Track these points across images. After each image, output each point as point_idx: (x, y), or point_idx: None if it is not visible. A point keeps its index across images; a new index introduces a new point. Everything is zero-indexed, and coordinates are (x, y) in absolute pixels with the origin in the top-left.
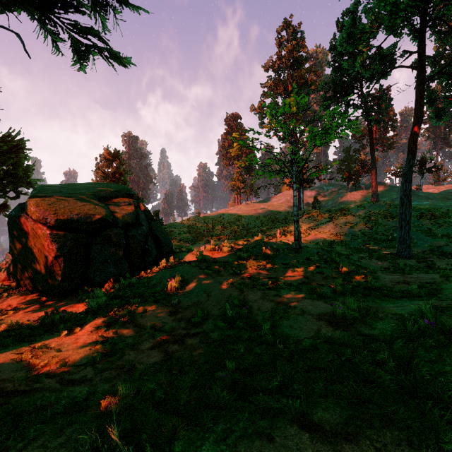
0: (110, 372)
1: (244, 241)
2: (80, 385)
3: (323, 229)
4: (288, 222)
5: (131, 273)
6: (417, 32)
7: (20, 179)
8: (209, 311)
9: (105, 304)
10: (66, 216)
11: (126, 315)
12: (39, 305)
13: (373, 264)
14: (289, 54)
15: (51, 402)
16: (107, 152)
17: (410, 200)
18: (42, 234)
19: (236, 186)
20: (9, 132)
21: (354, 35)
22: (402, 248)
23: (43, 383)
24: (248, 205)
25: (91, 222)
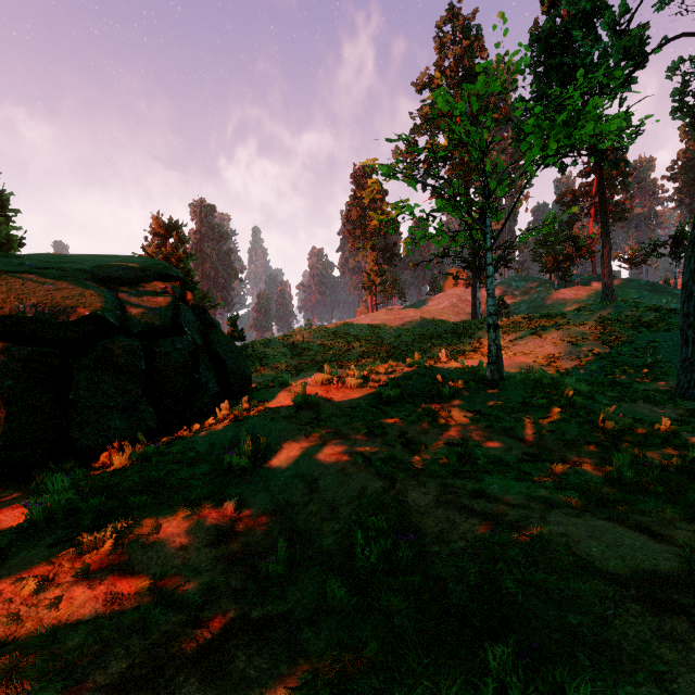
0: None
1: (388, 367)
2: None
3: (523, 348)
4: (458, 338)
5: (165, 429)
6: None
7: None
8: (310, 533)
9: (66, 510)
10: (8, 308)
11: (106, 541)
12: None
13: (647, 412)
14: (458, 61)
15: None
16: (158, 223)
17: None
18: None
19: (370, 282)
20: None
21: None
22: (688, 380)
23: None
24: (389, 311)
25: (67, 324)
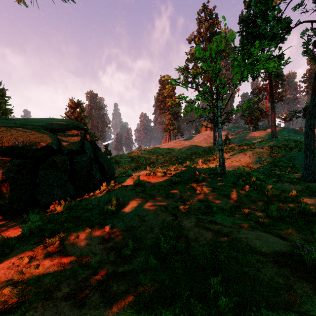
0: None
1: (175, 167)
2: None
3: (235, 159)
4: (207, 154)
5: (78, 195)
6: None
7: None
8: (142, 238)
9: (38, 229)
10: (11, 143)
11: (56, 242)
12: None
13: (288, 187)
14: (207, 29)
15: None
16: (72, 102)
17: (314, 133)
18: None
19: (167, 128)
20: None
21: None
22: (307, 173)
23: None
24: (176, 142)
25: (36, 149)
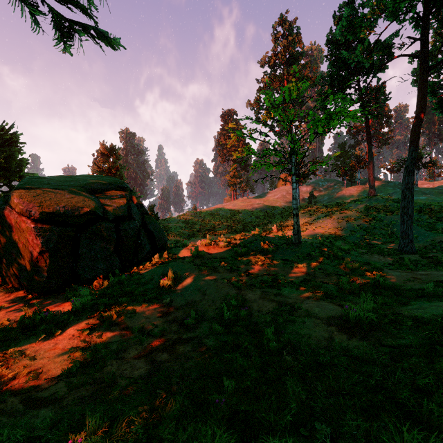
0: (86, 388)
1: (241, 236)
2: (47, 408)
3: (321, 224)
4: (284, 217)
5: (123, 269)
6: (420, 18)
7: (14, 172)
8: (204, 311)
9: (91, 304)
10: (52, 209)
11: (113, 316)
12: (23, 303)
13: (376, 260)
14: (285, 49)
15: (4, 435)
16: (103, 147)
17: (413, 194)
18: (26, 228)
19: (232, 182)
20: (3, 125)
21: (355, 23)
22: (404, 243)
23: (4, 404)
24: (244, 200)
25: (79, 215)
